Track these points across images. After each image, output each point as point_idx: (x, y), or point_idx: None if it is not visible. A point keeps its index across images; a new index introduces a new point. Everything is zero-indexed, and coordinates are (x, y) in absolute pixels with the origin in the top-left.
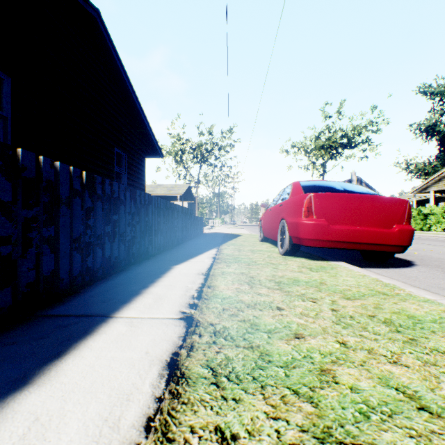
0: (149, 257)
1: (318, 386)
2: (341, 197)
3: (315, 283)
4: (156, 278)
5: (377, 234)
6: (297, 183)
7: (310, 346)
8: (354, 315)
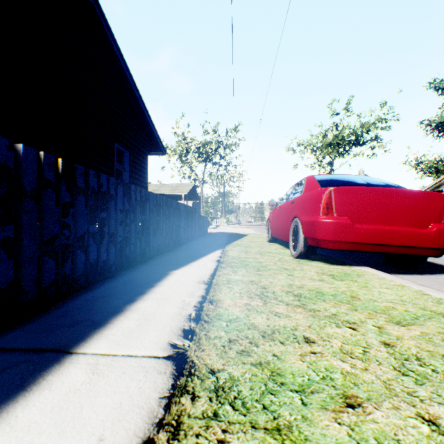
0: (145, 260)
1: None
2: (367, 192)
3: (345, 297)
4: (147, 288)
5: (410, 235)
6: (311, 177)
7: (379, 429)
8: (421, 355)
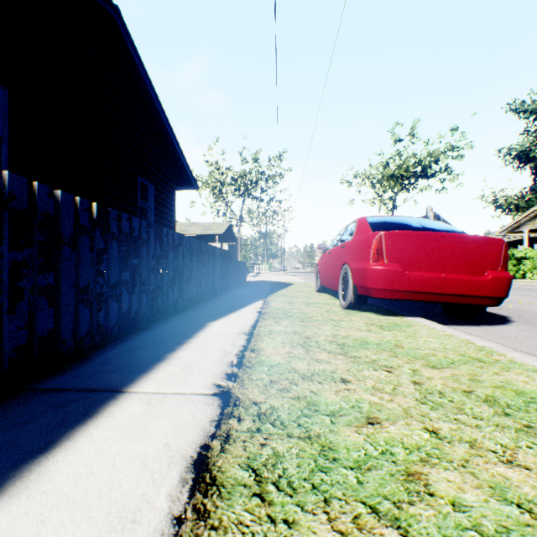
0: (178, 311)
1: (406, 500)
2: (420, 236)
3: (388, 345)
4: (185, 338)
5: (465, 283)
6: (363, 219)
7: (389, 436)
8: (444, 390)
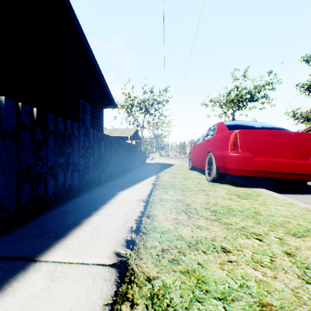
0: (100, 183)
1: None
2: (263, 133)
3: (249, 212)
4: (100, 205)
5: (296, 165)
6: (221, 123)
7: None
8: None
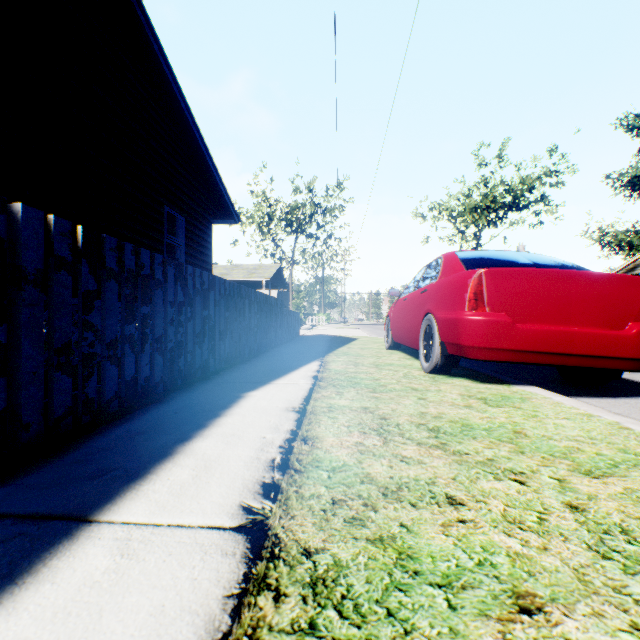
0: (208, 376)
1: None
2: (535, 275)
3: (504, 432)
4: (210, 418)
5: (599, 339)
6: (451, 254)
7: None
8: (628, 525)
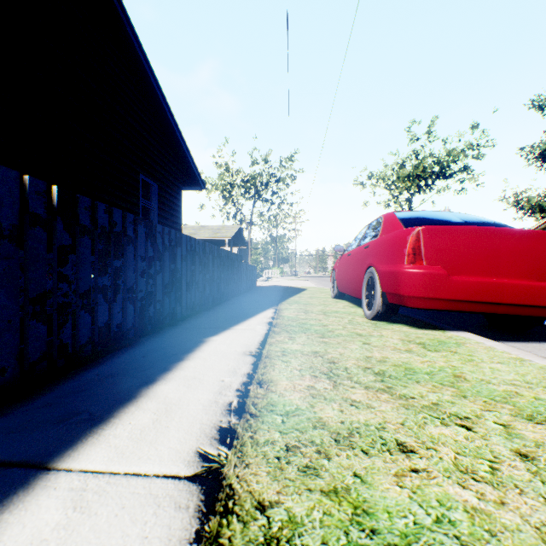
0: (175, 322)
1: None
2: (467, 232)
3: (445, 376)
4: (174, 362)
5: (526, 290)
6: (390, 214)
7: None
8: None
